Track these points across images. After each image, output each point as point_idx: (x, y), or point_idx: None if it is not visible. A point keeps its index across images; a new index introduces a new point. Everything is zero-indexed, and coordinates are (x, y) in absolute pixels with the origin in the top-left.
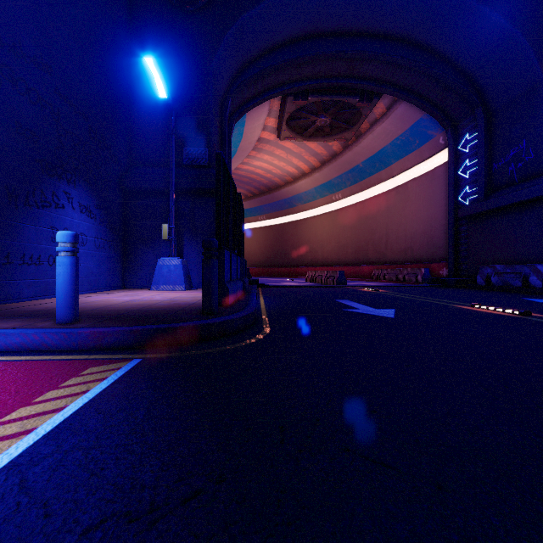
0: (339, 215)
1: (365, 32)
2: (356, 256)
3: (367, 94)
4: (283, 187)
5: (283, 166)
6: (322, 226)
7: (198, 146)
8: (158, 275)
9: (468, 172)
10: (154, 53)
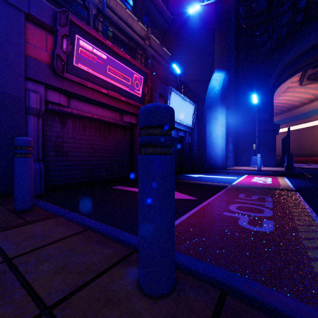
0: None
1: None
2: None
3: None
4: (301, 107)
5: (301, 95)
6: None
7: (264, 112)
8: (252, 162)
9: None
10: (245, 82)
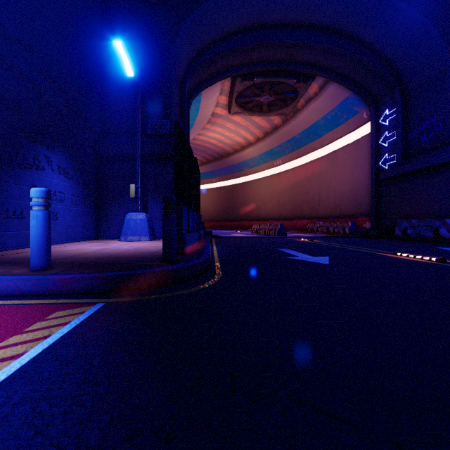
0: (280, 177)
1: (301, 24)
2: (294, 212)
3: (303, 76)
4: (233, 155)
5: (233, 137)
6: (265, 187)
7: (161, 118)
8: (126, 227)
9: (388, 142)
10: (123, 38)
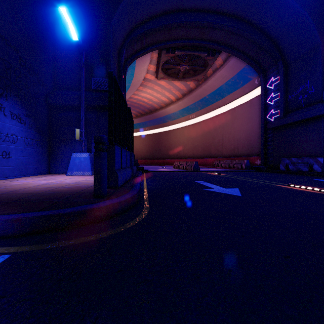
0: (194, 127)
1: (211, 10)
2: (204, 152)
3: (212, 51)
4: (159, 110)
5: (159, 97)
6: (183, 134)
7: (102, 77)
8: (72, 164)
9: (273, 101)
10: (71, 12)
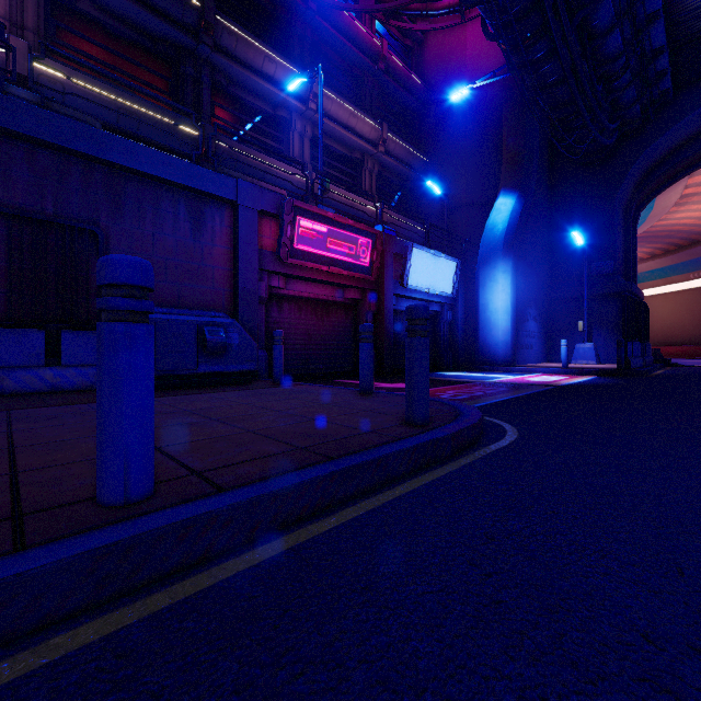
0: None
1: None
2: None
3: None
4: None
5: None
6: None
7: (604, 260)
8: (576, 354)
9: None
10: (568, 203)
